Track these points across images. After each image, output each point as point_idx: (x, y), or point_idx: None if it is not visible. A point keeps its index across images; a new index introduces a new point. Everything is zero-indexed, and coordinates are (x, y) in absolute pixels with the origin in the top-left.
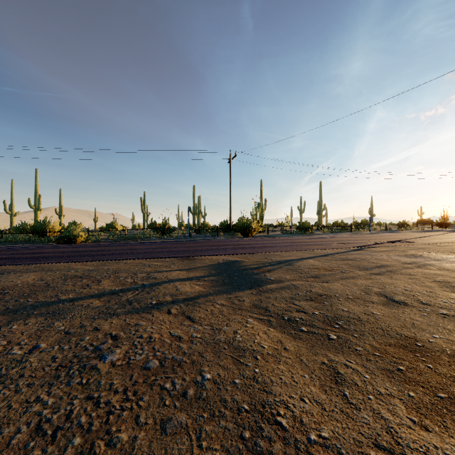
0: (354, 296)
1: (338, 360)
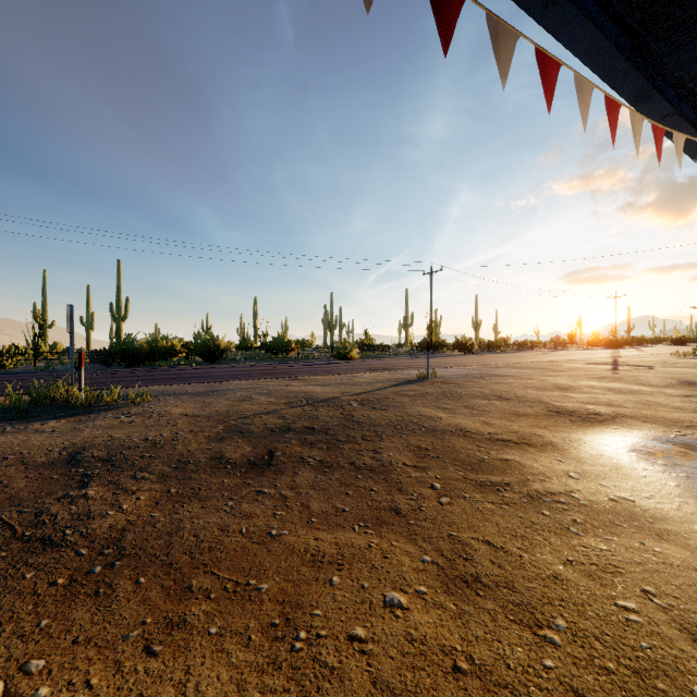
0: (694, 366)
1: None
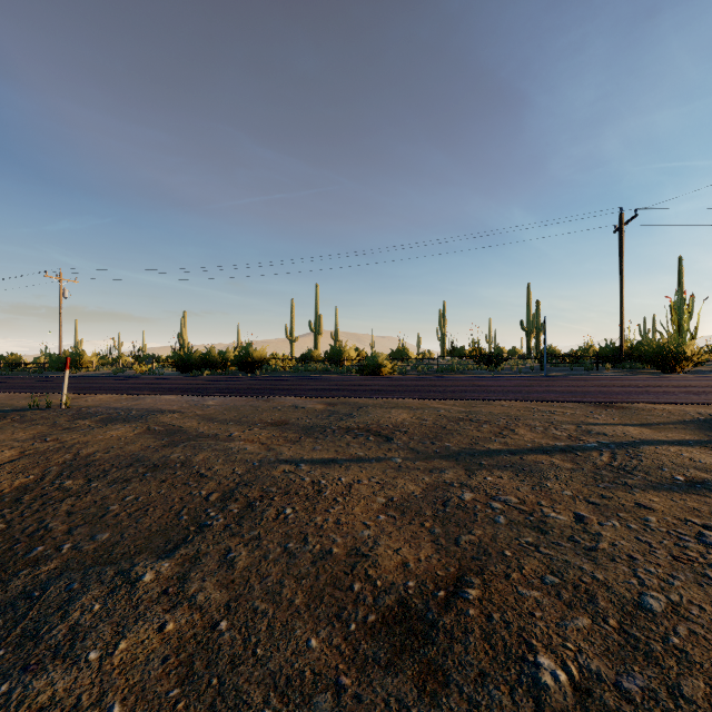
0: None
1: None
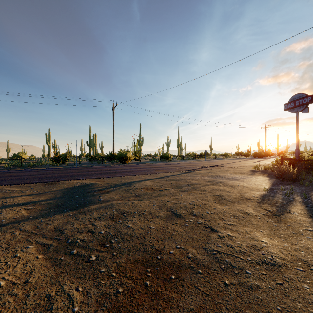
0: (149, 212)
1: (67, 289)
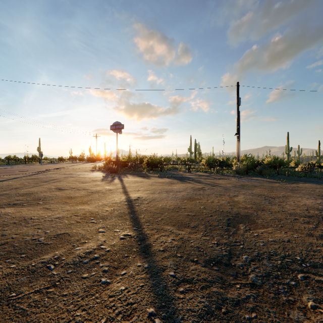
0: (44, 191)
1: (46, 206)
